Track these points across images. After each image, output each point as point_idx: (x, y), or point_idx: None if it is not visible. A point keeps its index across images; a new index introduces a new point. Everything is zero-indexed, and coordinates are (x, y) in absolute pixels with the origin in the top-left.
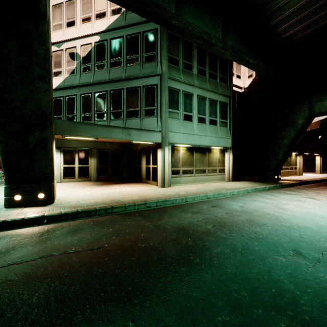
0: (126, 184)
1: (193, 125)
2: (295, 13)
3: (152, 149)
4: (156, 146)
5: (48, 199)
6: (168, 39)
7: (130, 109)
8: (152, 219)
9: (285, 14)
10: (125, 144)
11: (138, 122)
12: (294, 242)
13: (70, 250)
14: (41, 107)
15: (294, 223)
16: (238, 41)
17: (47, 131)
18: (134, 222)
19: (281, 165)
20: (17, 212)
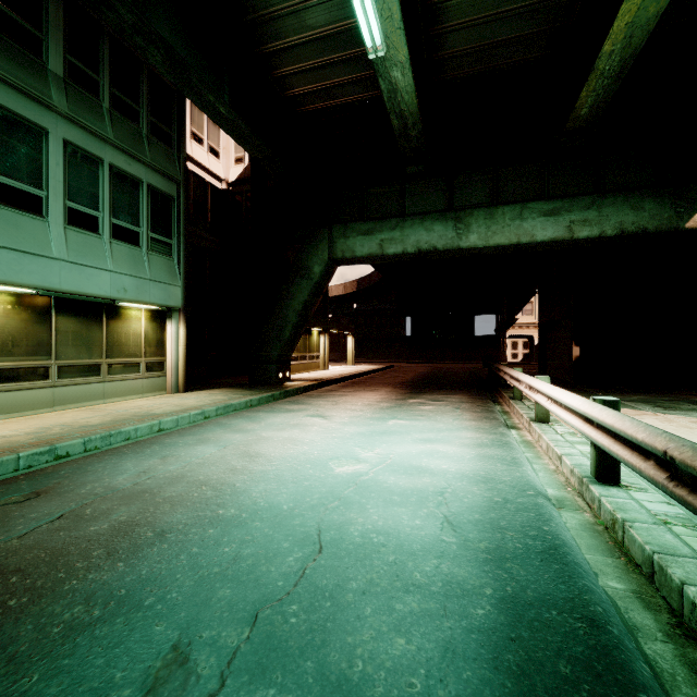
0: None
1: (49, 229)
2: (303, 50)
3: None
4: None
5: None
6: None
7: None
8: None
9: (287, 40)
10: None
11: None
12: (199, 598)
13: None
14: None
15: (250, 500)
16: (188, 43)
17: None
18: None
19: (291, 352)
20: None
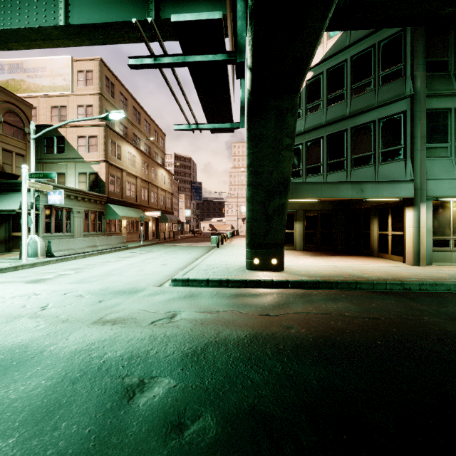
0: (349, 257)
1: None
2: None
3: (391, 208)
4: (401, 203)
5: (280, 265)
6: (425, 35)
7: (357, 155)
8: (426, 303)
9: None
10: (341, 203)
11: (371, 172)
12: None
13: (345, 314)
14: (284, 174)
15: None
16: None
17: (286, 197)
18: (400, 302)
19: None
20: (261, 274)
